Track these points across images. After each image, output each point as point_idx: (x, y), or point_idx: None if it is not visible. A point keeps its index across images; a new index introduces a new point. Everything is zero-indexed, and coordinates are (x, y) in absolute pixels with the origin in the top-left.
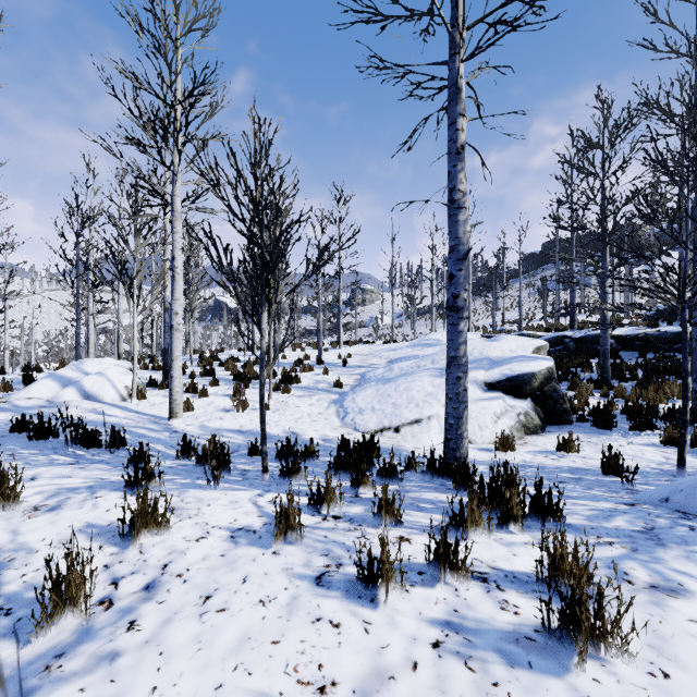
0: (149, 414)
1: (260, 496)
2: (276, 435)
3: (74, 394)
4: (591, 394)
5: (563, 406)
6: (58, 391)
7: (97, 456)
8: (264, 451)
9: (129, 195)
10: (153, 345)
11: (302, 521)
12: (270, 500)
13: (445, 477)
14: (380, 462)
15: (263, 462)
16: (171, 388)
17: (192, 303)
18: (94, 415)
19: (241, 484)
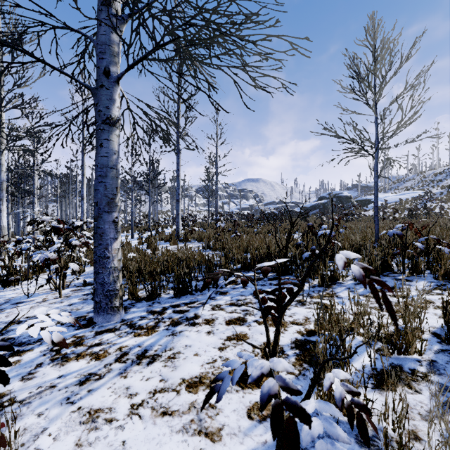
0: None
1: None
2: None
3: None
4: None
5: None
6: None
7: None
8: None
9: None
10: None
11: None
12: None
13: None
14: None
15: None
16: None
17: None
18: None
19: None
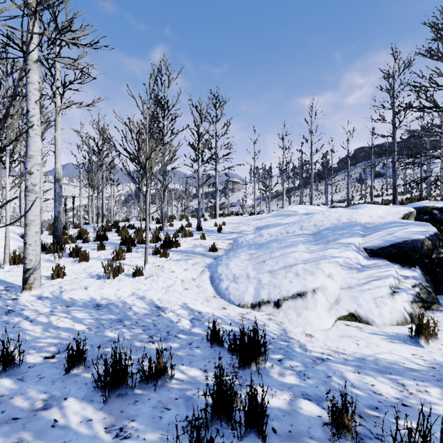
0: (10, 282)
1: None
2: (136, 312)
3: None
4: None
5: None
6: None
7: None
8: None
9: None
10: (80, 217)
11: None
12: None
13: None
14: (269, 379)
15: None
16: (24, 256)
17: (93, 180)
18: None
19: None
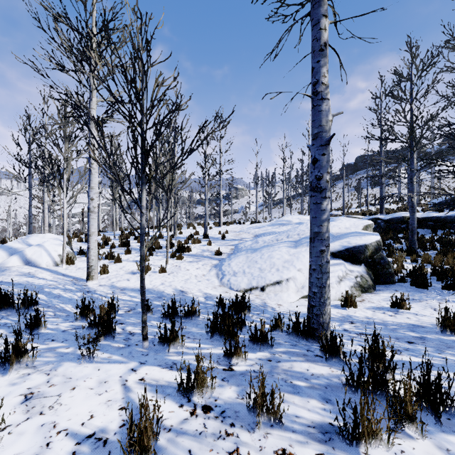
0: (73, 276)
1: (133, 371)
2: (168, 293)
3: (17, 261)
4: (404, 260)
5: (389, 270)
6: (5, 258)
7: (4, 319)
8: (143, 320)
9: (59, 110)
10: None
11: (166, 417)
12: (142, 377)
13: (310, 339)
14: (250, 319)
15: (142, 330)
16: (88, 256)
17: (114, 194)
18: (25, 278)
19: (120, 353)
